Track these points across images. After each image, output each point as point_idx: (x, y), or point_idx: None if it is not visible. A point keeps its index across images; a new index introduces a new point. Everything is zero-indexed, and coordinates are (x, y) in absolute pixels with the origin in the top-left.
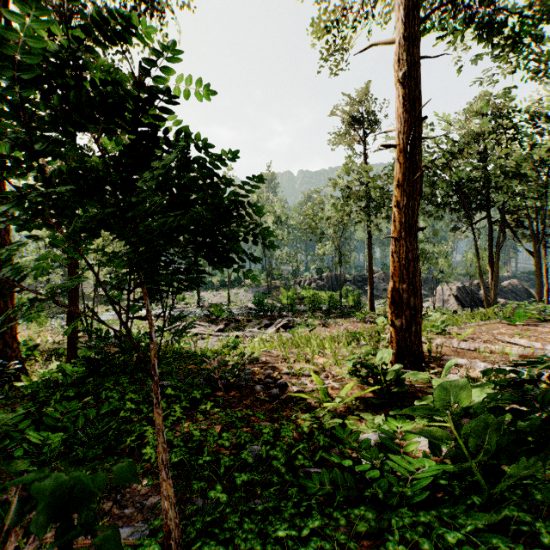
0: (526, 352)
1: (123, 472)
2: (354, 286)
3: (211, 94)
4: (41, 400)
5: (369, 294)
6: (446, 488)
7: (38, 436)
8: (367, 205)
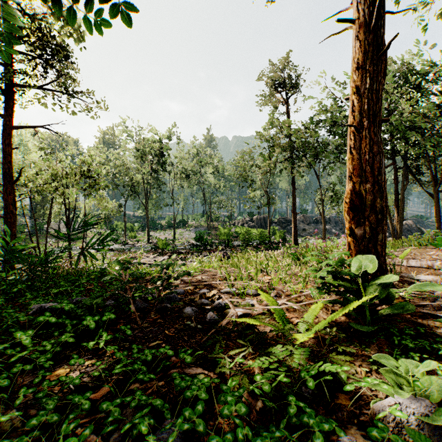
0: None
1: None
2: (279, 227)
3: None
4: None
5: (294, 231)
6: None
7: None
8: (292, 156)
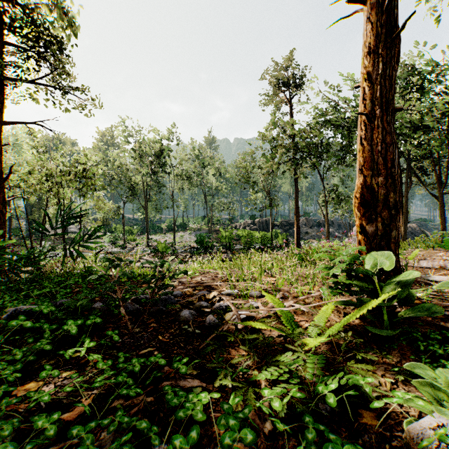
0: None
1: None
2: (281, 230)
3: None
4: None
5: (296, 234)
6: None
7: None
8: (294, 157)
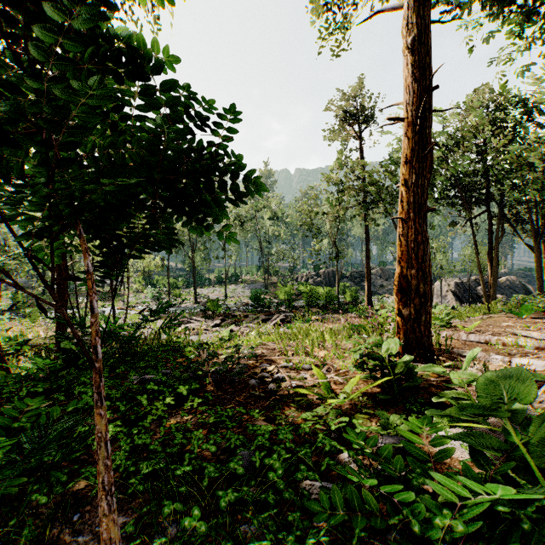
0: (542, 345)
1: None
2: (351, 282)
3: None
4: (5, 397)
5: (367, 289)
6: (500, 514)
7: None
8: (365, 200)
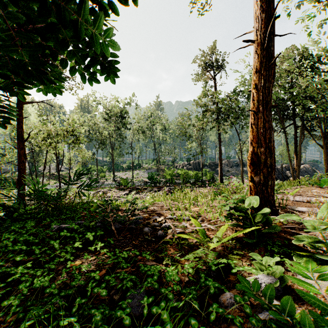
0: None
1: None
2: (209, 169)
3: None
4: None
5: (220, 172)
6: None
7: None
8: (218, 117)
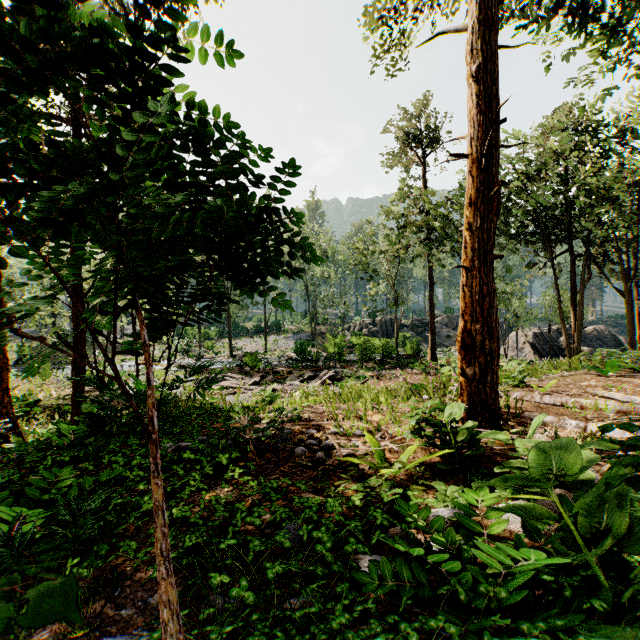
0: (624, 408)
1: (44, 596)
2: (412, 332)
3: (234, 56)
4: (28, 466)
5: (431, 341)
6: (549, 584)
7: (12, 513)
8: (428, 237)
